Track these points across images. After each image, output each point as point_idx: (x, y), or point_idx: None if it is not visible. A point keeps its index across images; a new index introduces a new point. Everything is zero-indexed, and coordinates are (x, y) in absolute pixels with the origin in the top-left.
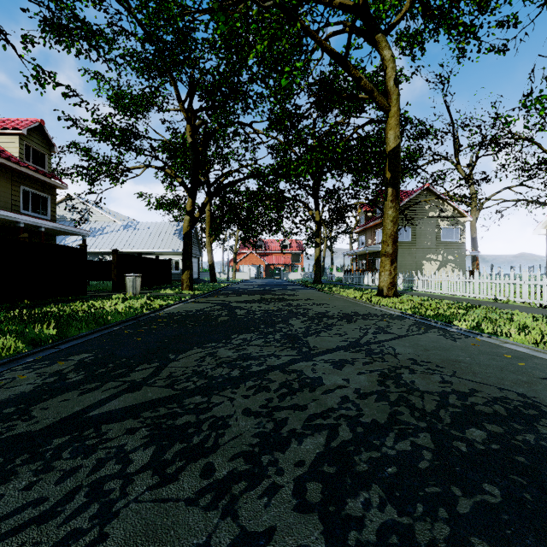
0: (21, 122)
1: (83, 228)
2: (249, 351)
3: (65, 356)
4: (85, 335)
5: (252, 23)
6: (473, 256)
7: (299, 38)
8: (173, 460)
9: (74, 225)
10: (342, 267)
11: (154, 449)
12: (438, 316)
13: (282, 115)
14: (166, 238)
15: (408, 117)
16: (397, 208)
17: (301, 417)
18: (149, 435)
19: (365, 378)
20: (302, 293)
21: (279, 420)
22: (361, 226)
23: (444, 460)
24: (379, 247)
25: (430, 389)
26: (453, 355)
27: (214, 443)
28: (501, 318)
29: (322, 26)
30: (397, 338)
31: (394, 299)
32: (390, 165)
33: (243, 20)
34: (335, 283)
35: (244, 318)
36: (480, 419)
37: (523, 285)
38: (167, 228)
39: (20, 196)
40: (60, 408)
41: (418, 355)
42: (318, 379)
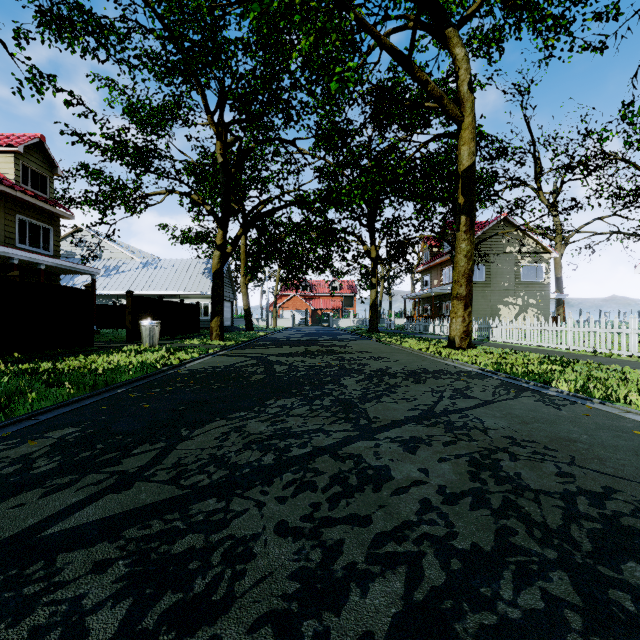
0: (17, 138)
1: (95, 266)
2: (288, 424)
3: (42, 432)
4: (77, 400)
5: (295, 15)
6: (557, 300)
7: (352, 35)
8: (157, 630)
9: (82, 262)
10: (402, 312)
11: (128, 607)
12: (529, 374)
13: (331, 131)
14: (193, 277)
15: (483, 132)
16: (471, 240)
17: (363, 539)
18: (128, 575)
19: (450, 467)
20: (355, 344)
21: (329, 545)
22: (426, 263)
23: (606, 632)
24: (447, 289)
25: (546, 487)
26: (563, 431)
27: (228, 592)
28: (611, 377)
29: (381, 19)
30: (482, 404)
31: (469, 352)
32: (463, 188)
33: (283, 10)
34: (394, 331)
35: (283, 376)
36: (636, 543)
37: (630, 335)
38: (195, 266)
39: (15, 226)
40: (5, 521)
41: (516, 431)
42: (384, 469)
